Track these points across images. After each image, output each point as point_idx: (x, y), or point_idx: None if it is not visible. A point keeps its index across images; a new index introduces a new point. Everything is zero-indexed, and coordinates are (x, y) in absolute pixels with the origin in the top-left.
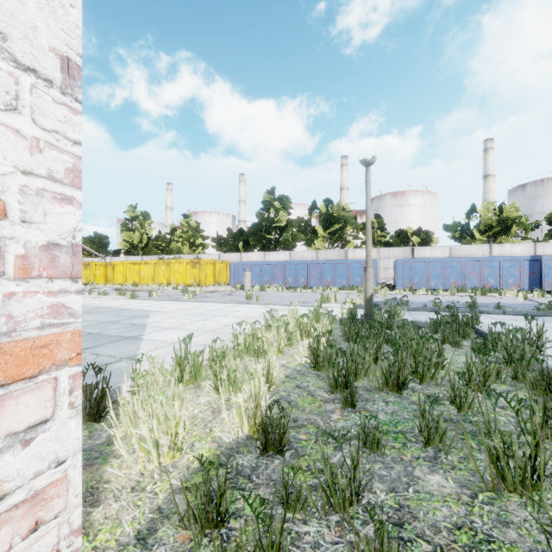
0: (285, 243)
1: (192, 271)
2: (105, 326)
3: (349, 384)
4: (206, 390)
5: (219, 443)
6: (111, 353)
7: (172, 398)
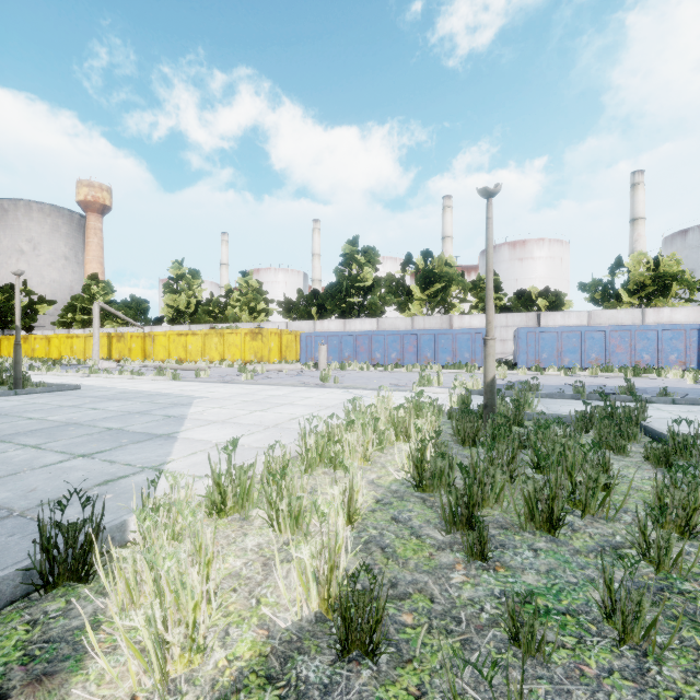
0: (372, 308)
1: (252, 344)
2: (131, 418)
3: (478, 523)
4: (257, 524)
5: (270, 630)
6: (131, 459)
7: (198, 549)
